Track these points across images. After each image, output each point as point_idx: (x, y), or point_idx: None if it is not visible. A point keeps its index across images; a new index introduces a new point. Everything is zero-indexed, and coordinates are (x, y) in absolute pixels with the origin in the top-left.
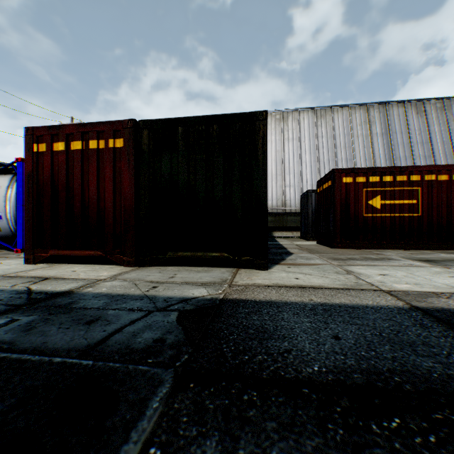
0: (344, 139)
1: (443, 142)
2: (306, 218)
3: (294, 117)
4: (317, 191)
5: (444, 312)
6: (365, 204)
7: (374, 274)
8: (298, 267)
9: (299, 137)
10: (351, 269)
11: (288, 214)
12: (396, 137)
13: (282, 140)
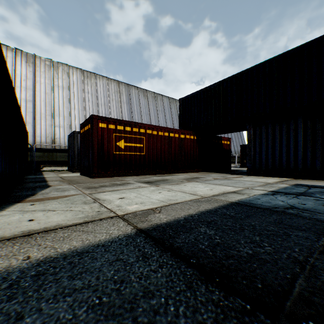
0: (104, 99)
1: (155, 115)
2: (73, 154)
3: (64, 69)
4: (81, 132)
5: (159, 229)
6: (115, 145)
7: (115, 198)
8: (45, 202)
9: (68, 87)
10: (99, 197)
11: (58, 150)
12: (134, 106)
13: (52, 85)
